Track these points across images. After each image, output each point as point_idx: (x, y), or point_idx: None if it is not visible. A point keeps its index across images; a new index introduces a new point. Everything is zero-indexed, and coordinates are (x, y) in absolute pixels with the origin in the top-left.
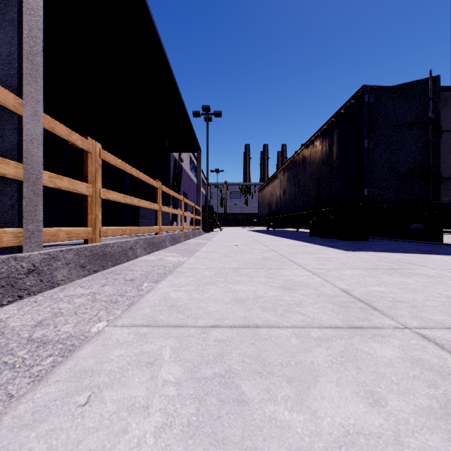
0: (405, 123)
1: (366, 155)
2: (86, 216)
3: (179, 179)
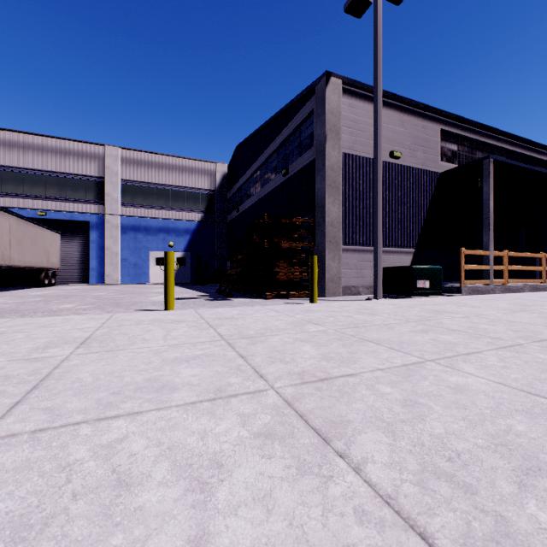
0: None
1: None
2: (502, 276)
3: None
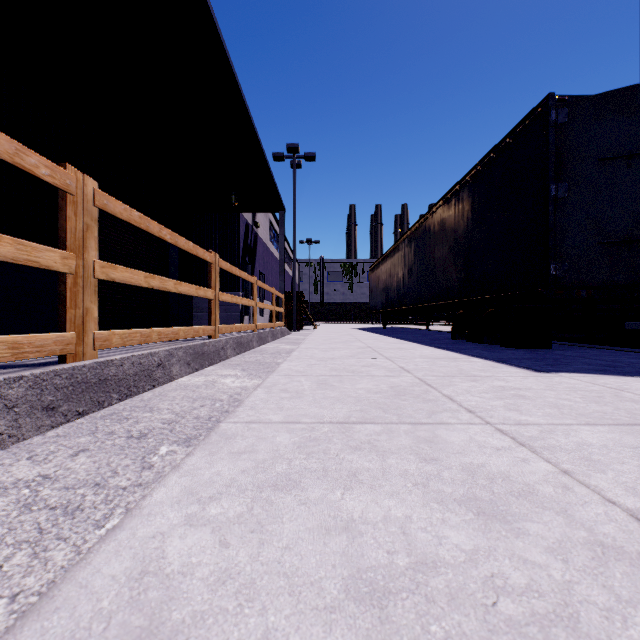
0: (621, 155)
1: (553, 209)
2: (62, 312)
3: (253, 252)
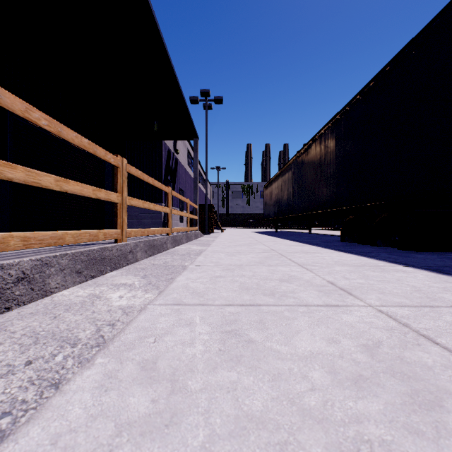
0: None
1: None
2: None
3: (174, 173)
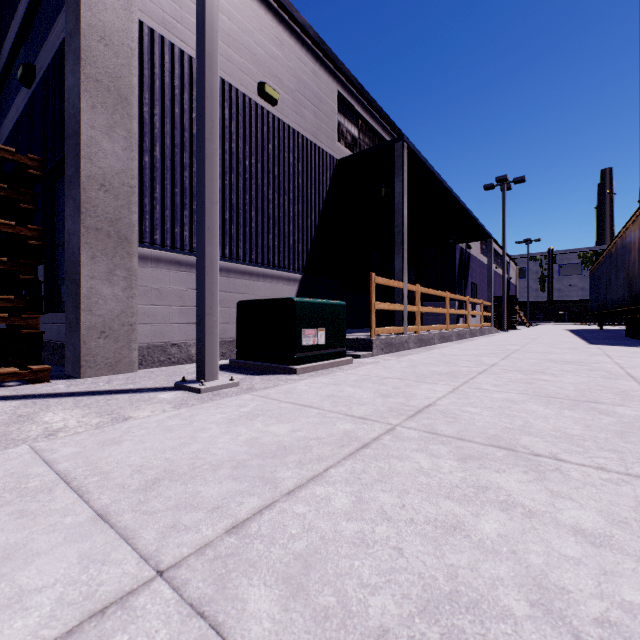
0: None
1: None
2: (415, 321)
3: (466, 269)
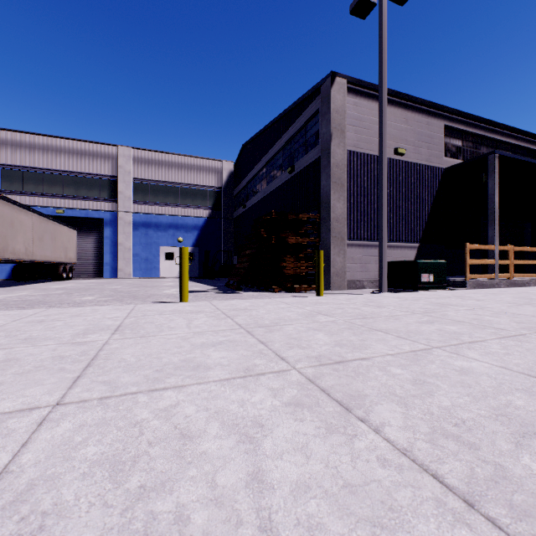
0: None
1: None
2: (507, 270)
3: None
